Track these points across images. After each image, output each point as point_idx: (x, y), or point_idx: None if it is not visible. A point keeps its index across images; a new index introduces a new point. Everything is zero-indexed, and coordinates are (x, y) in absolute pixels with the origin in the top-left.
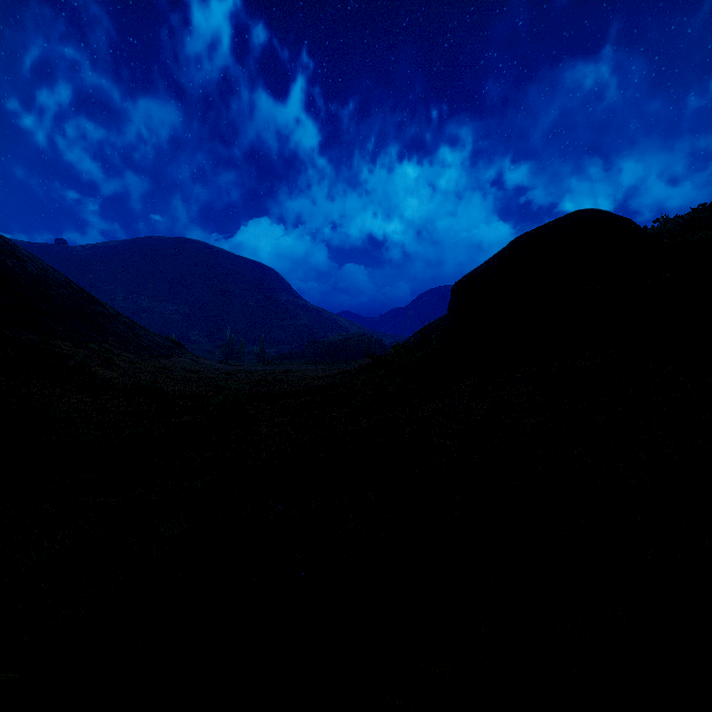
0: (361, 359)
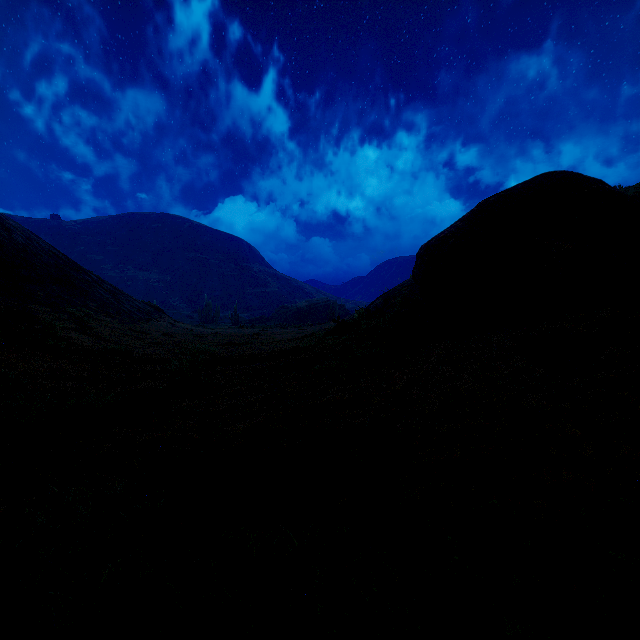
0: (325, 323)
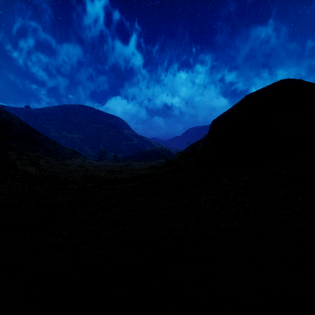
0: (161, 159)
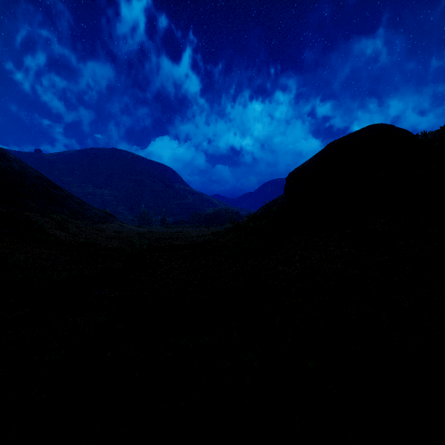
0: (226, 224)
